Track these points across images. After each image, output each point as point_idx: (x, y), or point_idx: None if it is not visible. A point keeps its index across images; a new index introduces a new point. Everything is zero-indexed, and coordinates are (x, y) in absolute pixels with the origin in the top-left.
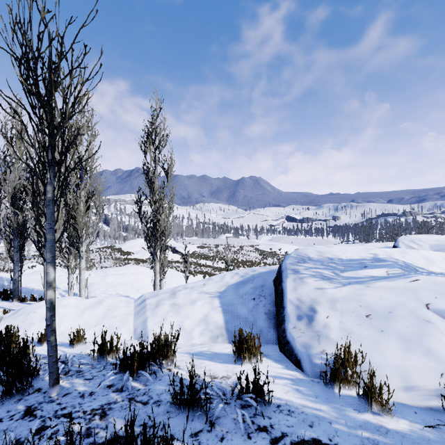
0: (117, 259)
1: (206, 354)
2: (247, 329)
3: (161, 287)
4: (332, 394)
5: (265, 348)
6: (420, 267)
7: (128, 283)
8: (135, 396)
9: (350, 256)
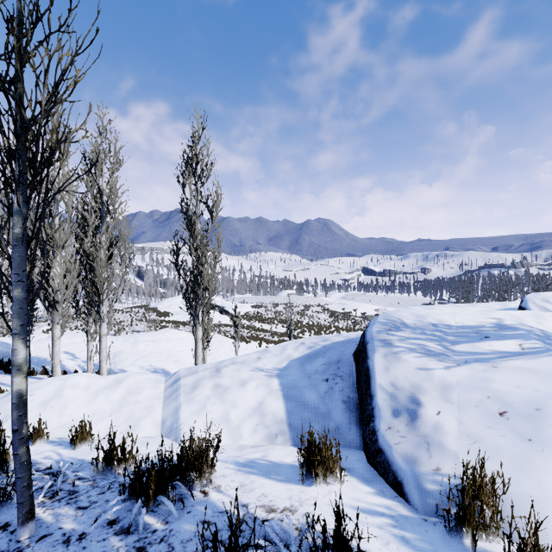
0: (151, 322)
1: (260, 466)
2: (319, 425)
3: (205, 358)
4: (462, 550)
5: (345, 456)
6: None
7: (164, 352)
8: (147, 544)
9: (461, 321)
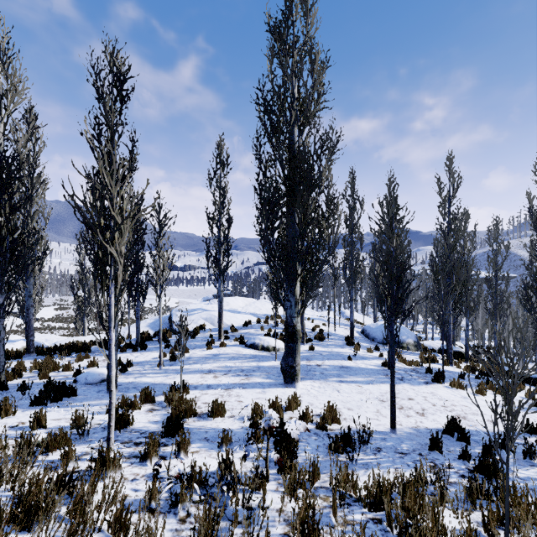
0: None
1: None
2: None
3: None
4: None
5: None
6: (209, 309)
7: None
8: None
9: (192, 308)
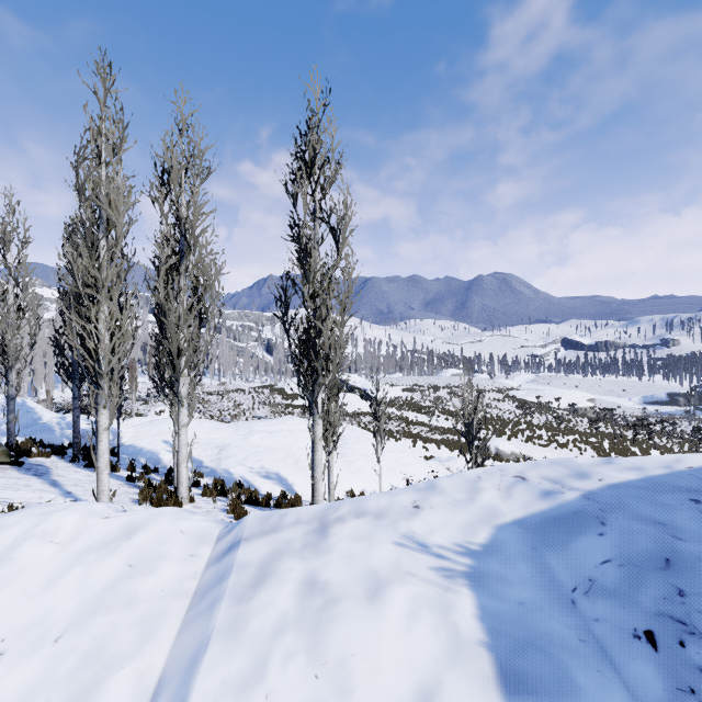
0: (275, 406)
1: None
2: None
3: (330, 466)
4: None
5: None
6: None
7: (282, 448)
8: None
9: None
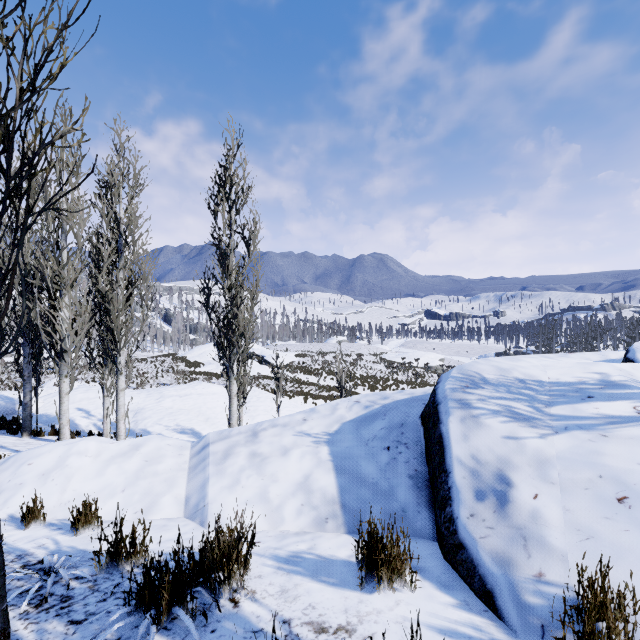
0: (179, 373)
1: (307, 562)
2: (379, 507)
3: (240, 417)
4: None
5: (414, 549)
6: None
7: (193, 409)
8: None
9: (555, 376)
